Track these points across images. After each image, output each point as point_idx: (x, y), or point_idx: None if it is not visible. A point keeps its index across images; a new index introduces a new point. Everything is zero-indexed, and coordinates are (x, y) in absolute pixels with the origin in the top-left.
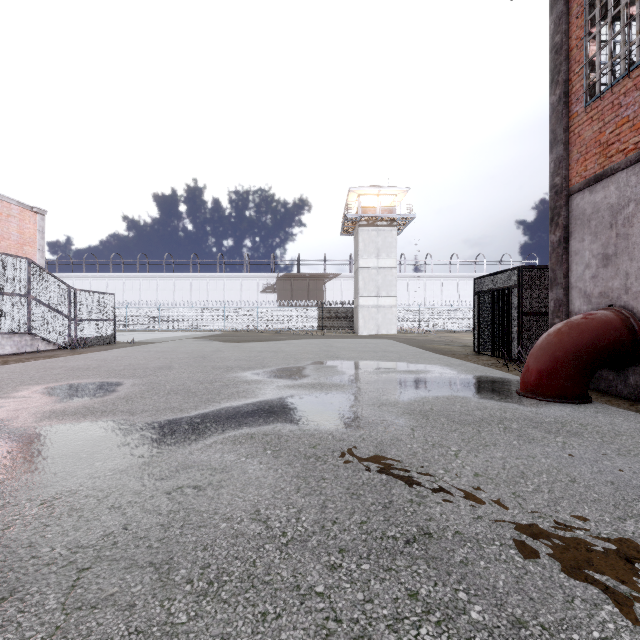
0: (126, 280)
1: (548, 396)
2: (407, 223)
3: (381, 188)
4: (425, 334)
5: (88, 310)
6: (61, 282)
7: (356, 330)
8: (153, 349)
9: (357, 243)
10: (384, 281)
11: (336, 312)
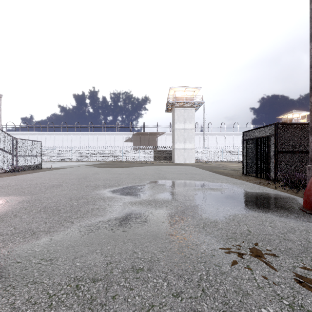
0: (55, 135)
1: None
2: (200, 106)
3: (186, 87)
4: (209, 163)
5: (24, 150)
6: (7, 134)
7: (173, 161)
8: (59, 172)
9: (174, 116)
10: (188, 135)
11: (163, 152)
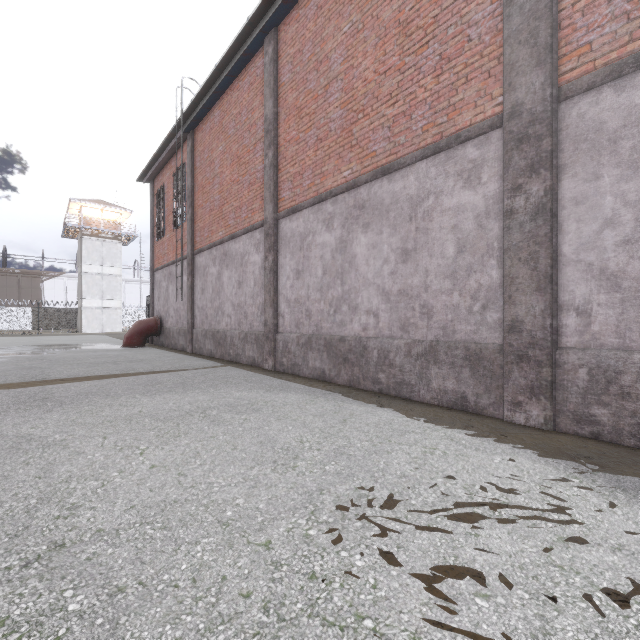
0: None
1: (128, 346)
2: (133, 239)
3: (105, 206)
4: None
5: None
6: None
7: (79, 329)
8: None
9: (80, 250)
10: (109, 286)
11: (57, 312)
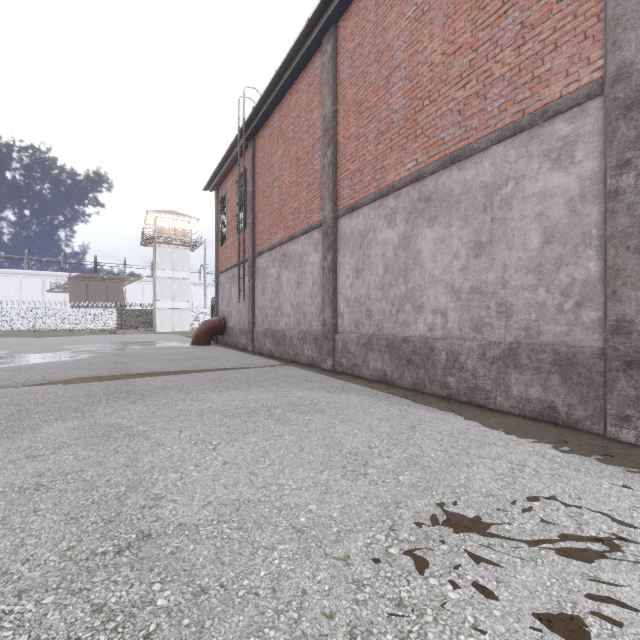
0: None
1: (196, 344)
2: (199, 244)
3: (176, 215)
4: None
5: None
6: None
7: (154, 328)
8: None
9: (155, 256)
10: (179, 289)
11: (136, 313)
